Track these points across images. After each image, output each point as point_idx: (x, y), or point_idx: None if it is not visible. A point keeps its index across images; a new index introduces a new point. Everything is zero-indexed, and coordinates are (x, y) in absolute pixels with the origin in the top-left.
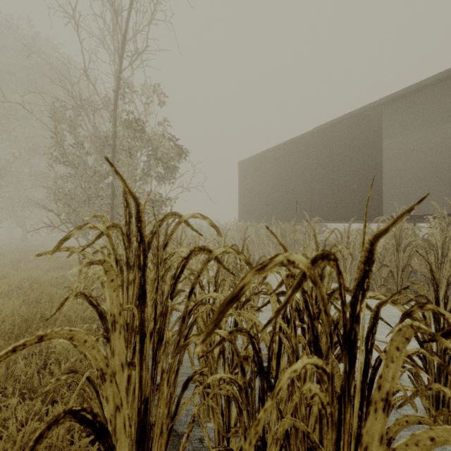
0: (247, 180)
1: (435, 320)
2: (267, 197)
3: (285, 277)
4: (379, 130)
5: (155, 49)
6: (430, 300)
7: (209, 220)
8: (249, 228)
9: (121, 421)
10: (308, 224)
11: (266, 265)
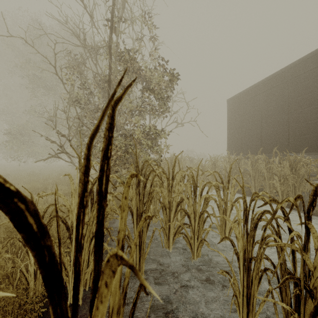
0: (237, 115)
1: None
2: (261, 129)
3: None
4: None
5: None
6: None
7: None
8: (242, 160)
9: None
10: None
11: None
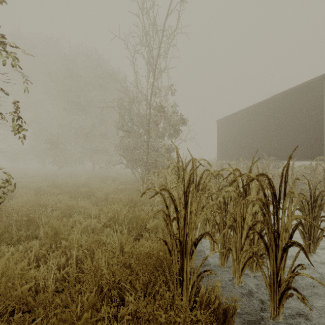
0: (223, 132)
1: (308, 204)
2: (237, 143)
3: (232, 178)
4: (320, 96)
5: (170, 68)
6: (305, 195)
7: (207, 161)
8: (224, 164)
9: (189, 210)
10: (266, 162)
11: (223, 170)
